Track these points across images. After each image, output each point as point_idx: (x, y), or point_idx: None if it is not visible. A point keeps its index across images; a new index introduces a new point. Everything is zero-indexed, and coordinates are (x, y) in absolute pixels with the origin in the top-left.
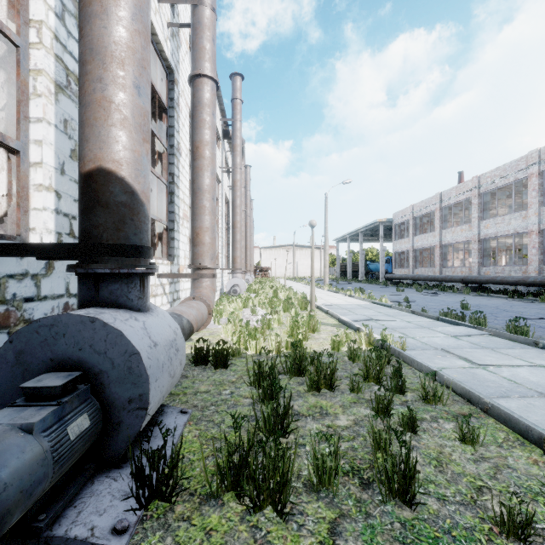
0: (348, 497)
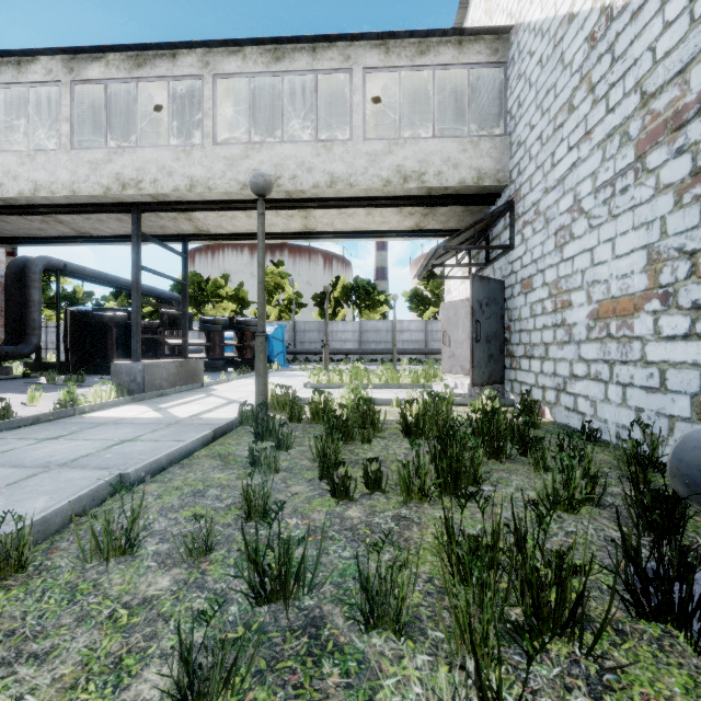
0: (355, 607)
